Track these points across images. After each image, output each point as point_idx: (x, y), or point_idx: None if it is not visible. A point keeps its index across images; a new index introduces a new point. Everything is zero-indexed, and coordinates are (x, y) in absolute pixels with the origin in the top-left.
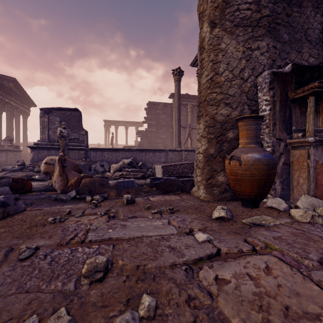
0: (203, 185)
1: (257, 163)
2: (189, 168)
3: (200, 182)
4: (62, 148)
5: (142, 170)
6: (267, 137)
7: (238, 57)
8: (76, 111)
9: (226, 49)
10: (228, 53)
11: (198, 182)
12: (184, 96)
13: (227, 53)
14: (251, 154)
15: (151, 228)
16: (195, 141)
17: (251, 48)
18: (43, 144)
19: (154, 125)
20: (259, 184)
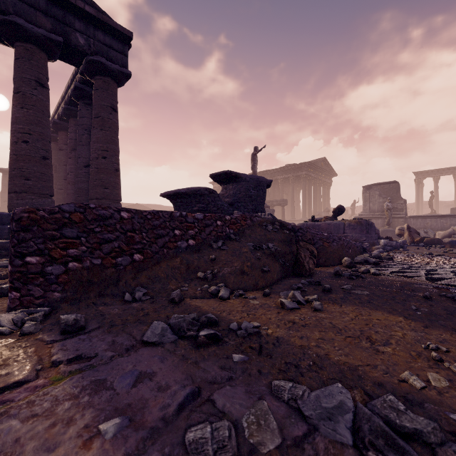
0: None
1: None
2: None
3: None
4: (388, 218)
5: None
6: None
7: None
8: (394, 183)
9: None
10: None
11: None
12: None
13: None
14: None
15: None
16: None
17: None
18: (365, 214)
19: None
20: None
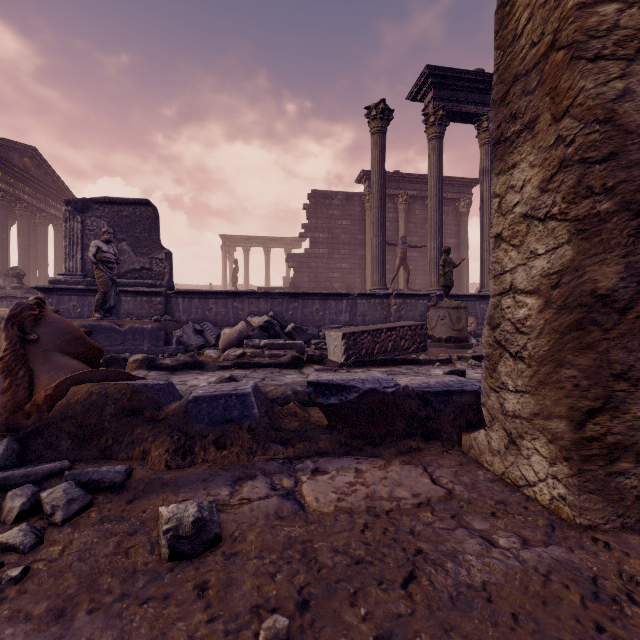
0: (548, 439)
1: None
2: (410, 339)
3: (527, 420)
4: (102, 290)
5: (292, 343)
6: None
7: None
8: (145, 207)
9: None
10: None
11: (511, 417)
12: (391, 176)
13: None
14: None
15: None
16: (413, 276)
17: None
18: (70, 281)
19: (325, 241)
20: None
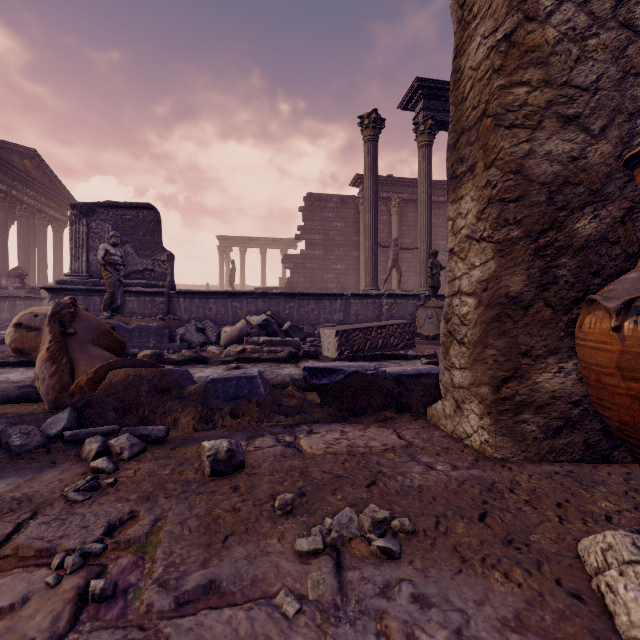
0: (479, 401)
1: None
2: (399, 337)
3: (467, 389)
4: (110, 290)
5: (289, 340)
6: None
7: None
8: (148, 211)
9: None
10: None
11: (458, 388)
12: (384, 180)
13: None
14: None
15: None
16: (406, 277)
17: None
18: (76, 281)
19: (320, 243)
20: None
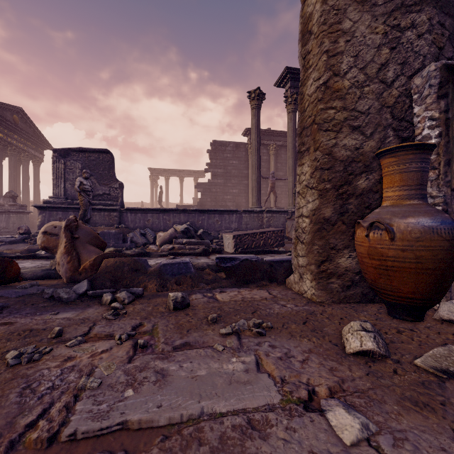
0: (310, 273)
1: (429, 236)
2: (274, 239)
3: (305, 267)
4: (83, 208)
5: (203, 241)
6: (433, 186)
7: (376, 43)
8: (106, 154)
9: (352, 30)
10: (356, 37)
11: (301, 267)
12: (265, 132)
13: (355, 38)
14: (413, 218)
15: (220, 383)
16: (280, 198)
17: (399, 27)
18: (57, 202)
19: (221, 175)
20: (431, 279)
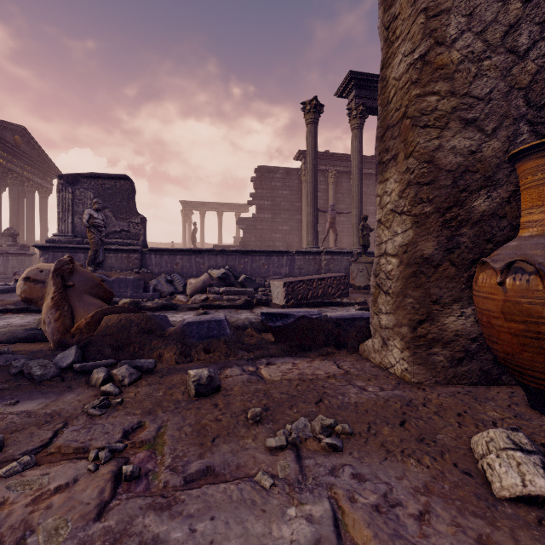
0: (400, 339)
1: None
2: (336, 287)
3: (391, 329)
4: (93, 248)
5: (245, 290)
6: None
7: None
8: (124, 181)
9: None
10: None
11: (384, 328)
12: (323, 155)
13: None
14: None
15: None
16: (341, 237)
17: None
18: (63, 240)
19: (268, 208)
20: None
